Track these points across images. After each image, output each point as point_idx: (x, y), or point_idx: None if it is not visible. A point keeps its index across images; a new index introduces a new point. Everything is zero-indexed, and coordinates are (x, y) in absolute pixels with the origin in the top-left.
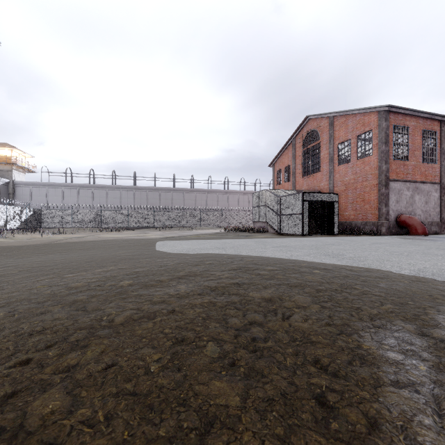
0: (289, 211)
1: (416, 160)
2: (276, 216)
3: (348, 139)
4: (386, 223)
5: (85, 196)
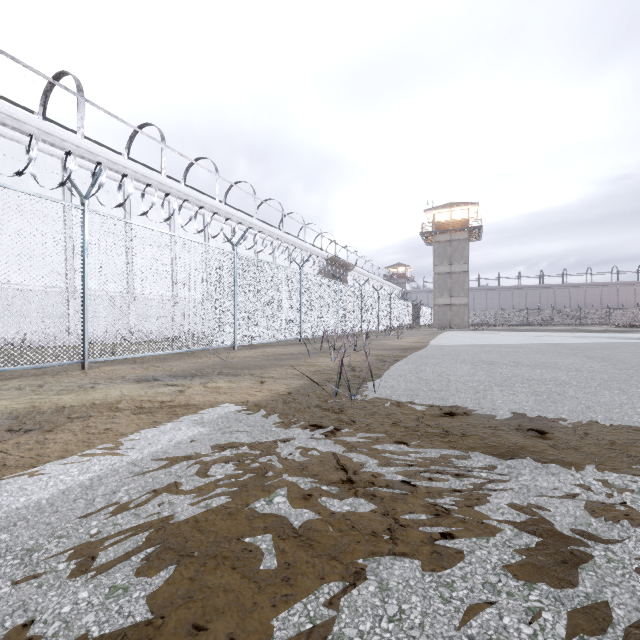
0: None
1: None
2: None
3: None
4: None
5: None
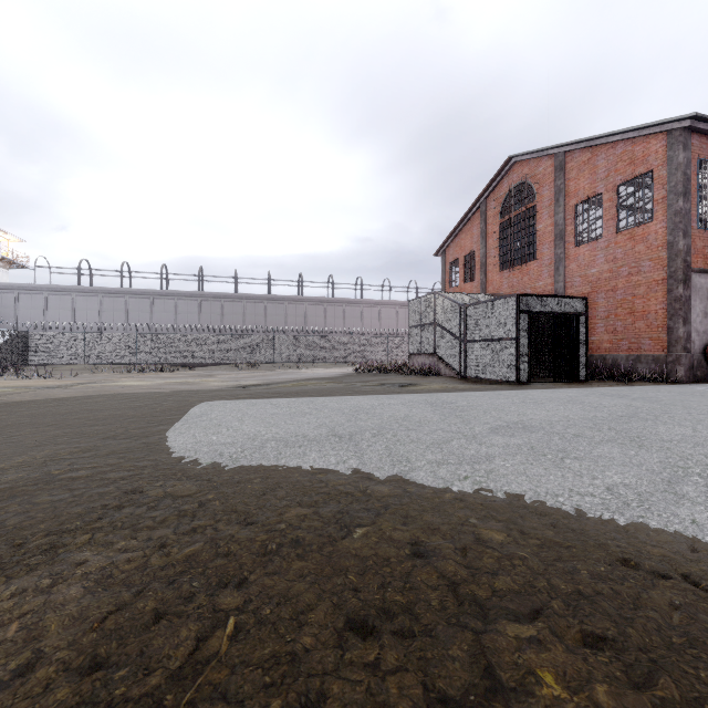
0: (486, 334)
1: None
2: (457, 344)
3: (597, 193)
4: (687, 358)
5: (113, 309)
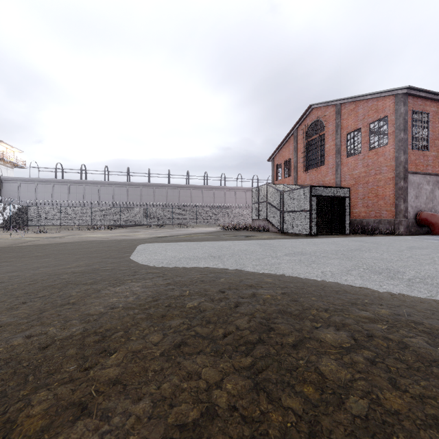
0: (294, 208)
1: (437, 151)
2: (278, 213)
3: (358, 128)
4: (405, 221)
5: (76, 192)
